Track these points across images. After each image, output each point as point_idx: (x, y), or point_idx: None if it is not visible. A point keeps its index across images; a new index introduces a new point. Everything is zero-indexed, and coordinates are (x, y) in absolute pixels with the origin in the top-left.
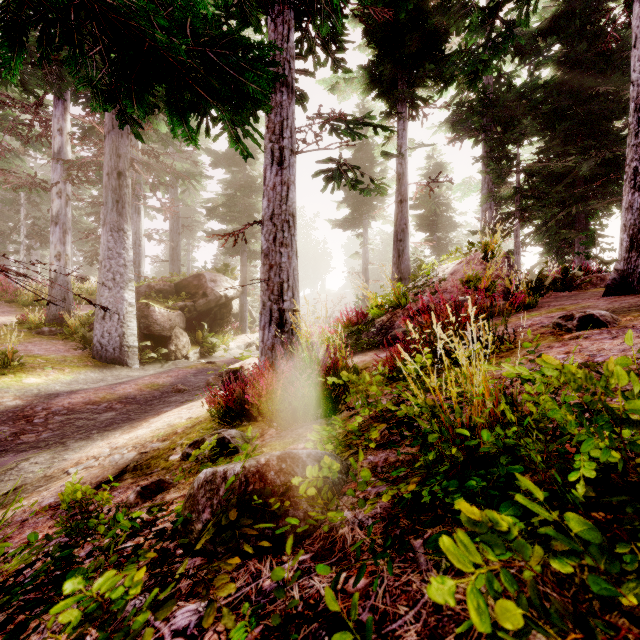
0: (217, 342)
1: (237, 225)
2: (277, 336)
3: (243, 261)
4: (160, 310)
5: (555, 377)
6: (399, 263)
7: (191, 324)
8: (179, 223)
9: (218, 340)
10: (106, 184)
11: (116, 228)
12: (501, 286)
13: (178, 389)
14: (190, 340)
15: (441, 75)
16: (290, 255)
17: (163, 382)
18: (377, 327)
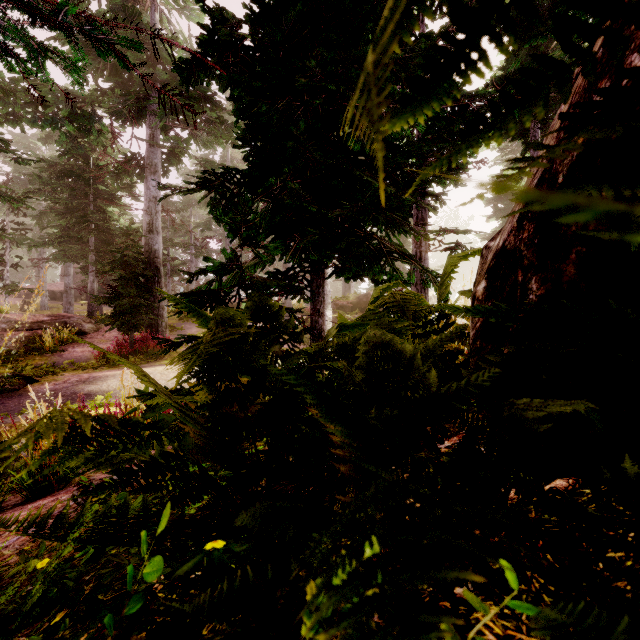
0: None
1: None
2: None
3: None
4: None
5: None
6: None
7: None
8: None
9: None
10: None
11: None
12: None
13: None
14: None
15: None
16: None
17: None
18: None
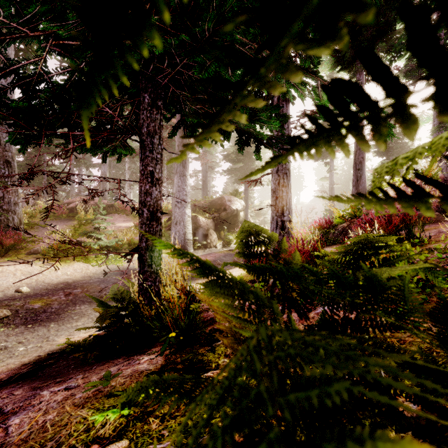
0: (231, 238)
1: (242, 164)
2: (280, 235)
3: (246, 187)
4: (202, 219)
5: (418, 253)
6: (357, 185)
7: (217, 227)
8: (207, 165)
9: (233, 237)
10: (177, 151)
11: (182, 175)
12: (435, 202)
13: (218, 263)
14: (217, 237)
15: (391, 49)
16: (287, 191)
17: (209, 259)
18: (340, 230)
